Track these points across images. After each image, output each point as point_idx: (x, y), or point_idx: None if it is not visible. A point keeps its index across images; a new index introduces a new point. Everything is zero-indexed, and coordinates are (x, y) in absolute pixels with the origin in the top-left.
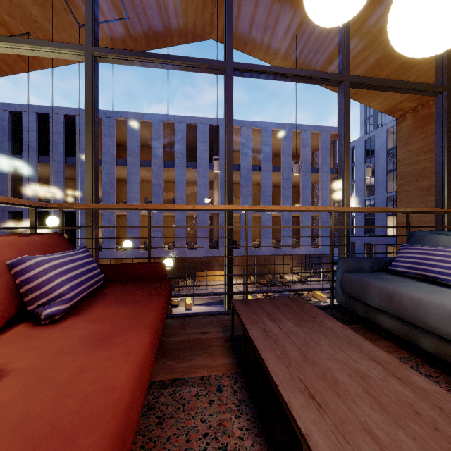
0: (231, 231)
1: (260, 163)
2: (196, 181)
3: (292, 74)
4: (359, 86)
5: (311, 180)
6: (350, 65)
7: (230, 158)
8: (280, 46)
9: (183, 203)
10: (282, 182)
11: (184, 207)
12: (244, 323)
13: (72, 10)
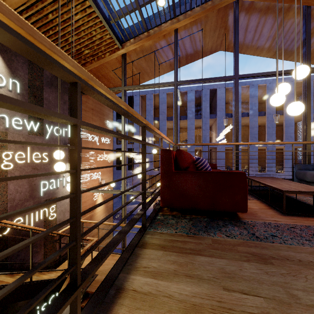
0: (237, 154)
1: (248, 110)
2: (200, 126)
3: (272, 74)
4: None
5: (293, 120)
6: None
7: (237, 120)
8: (264, 47)
9: (192, 141)
10: (266, 123)
11: (222, 144)
12: (251, 178)
13: (158, 59)
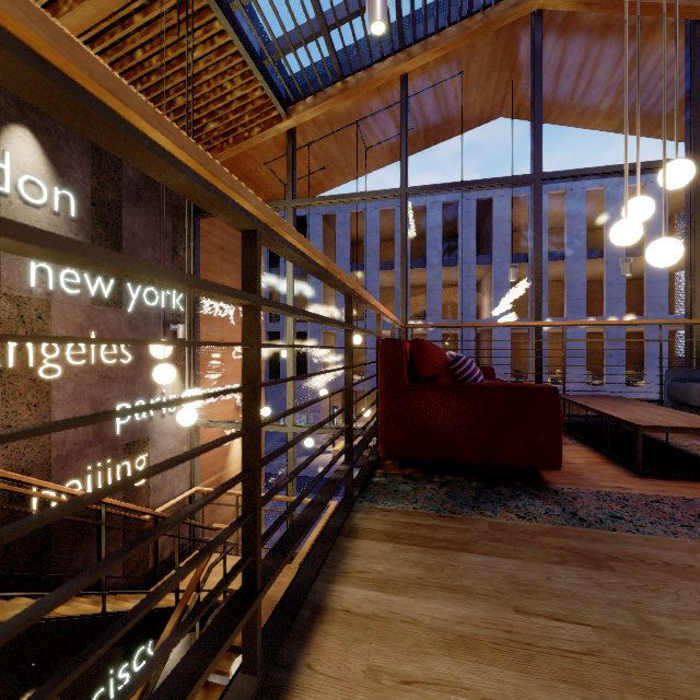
0: (540, 347)
1: (562, 246)
2: (454, 283)
3: (616, 171)
4: None
5: (667, 268)
6: None
7: (539, 272)
8: (600, 108)
9: (438, 316)
10: (605, 276)
11: (506, 324)
12: (570, 400)
13: (364, 139)
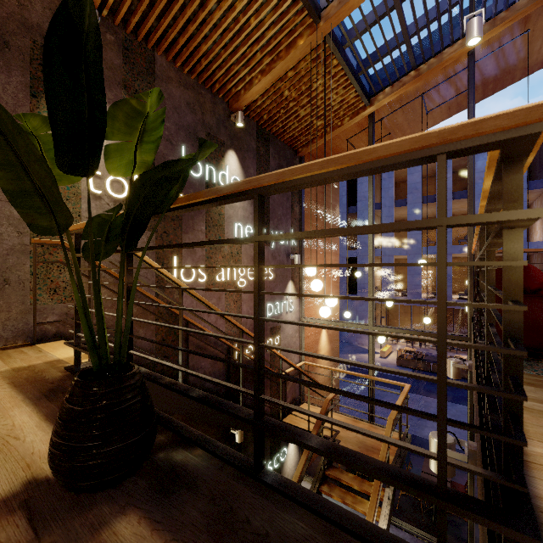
0: None
1: None
2: None
3: None
4: None
5: None
6: None
7: None
8: None
9: None
10: None
11: None
12: None
13: (426, 105)
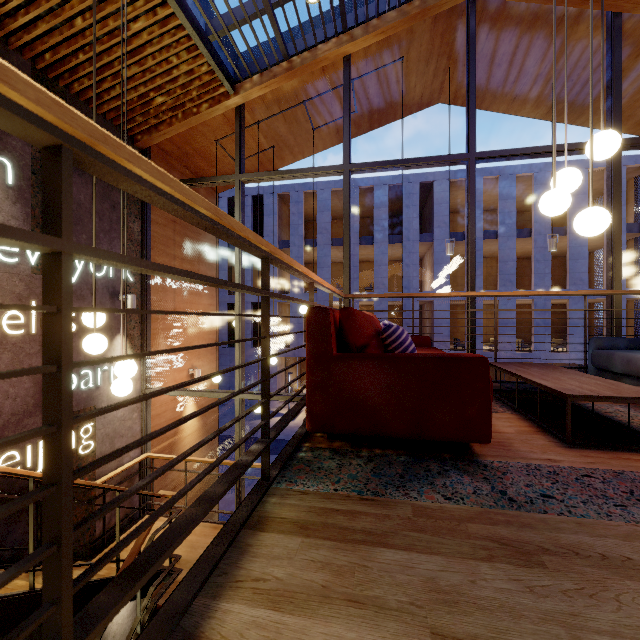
0: (474, 316)
1: (496, 226)
2: (400, 259)
3: (544, 152)
4: (635, 147)
5: (586, 246)
6: (638, 100)
7: (473, 246)
8: (529, 96)
9: (384, 289)
10: (533, 253)
11: (441, 295)
12: (501, 367)
13: (311, 119)
